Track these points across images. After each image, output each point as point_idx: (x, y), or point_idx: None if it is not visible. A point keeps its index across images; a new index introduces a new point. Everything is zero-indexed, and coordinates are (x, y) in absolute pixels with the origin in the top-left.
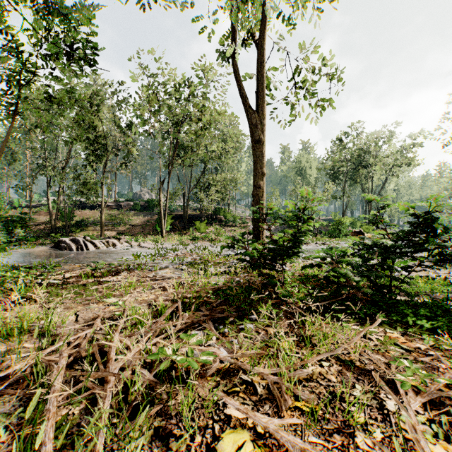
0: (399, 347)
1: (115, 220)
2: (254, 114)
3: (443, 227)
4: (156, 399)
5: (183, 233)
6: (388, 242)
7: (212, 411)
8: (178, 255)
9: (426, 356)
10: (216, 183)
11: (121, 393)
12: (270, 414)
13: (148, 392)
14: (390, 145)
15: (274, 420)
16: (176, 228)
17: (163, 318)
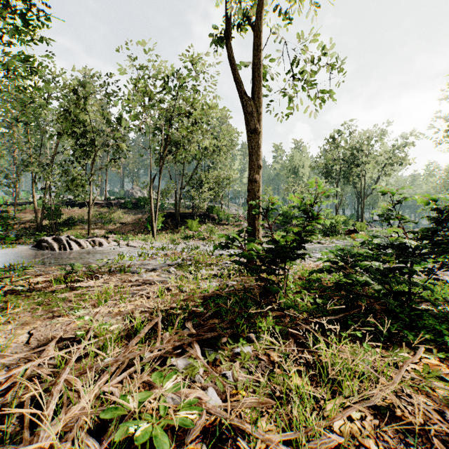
0: (448, 385)
1: (105, 218)
2: (249, 100)
3: None
4: None
5: (175, 231)
6: (411, 242)
7: None
8: (167, 255)
9: None
10: (209, 181)
11: None
12: None
13: None
14: (383, 143)
15: None
16: (168, 226)
17: (136, 340)
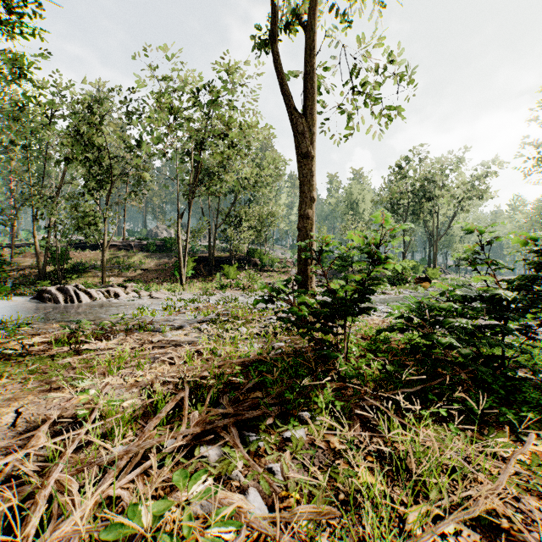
0: None
1: (123, 264)
2: (300, 117)
3: None
4: None
5: (209, 280)
6: (507, 294)
7: None
8: (198, 309)
9: None
10: (250, 218)
11: None
12: None
13: None
14: (460, 173)
15: None
16: (200, 273)
17: (155, 423)
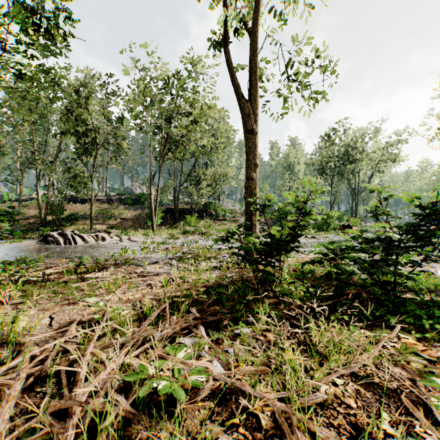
0: (421, 358)
1: (106, 214)
2: (246, 103)
3: None
4: (132, 439)
5: (174, 227)
6: (395, 236)
7: None
8: (168, 249)
9: None
10: (206, 178)
11: (88, 428)
12: None
13: (123, 426)
14: (376, 141)
15: None
16: (167, 222)
17: (148, 322)
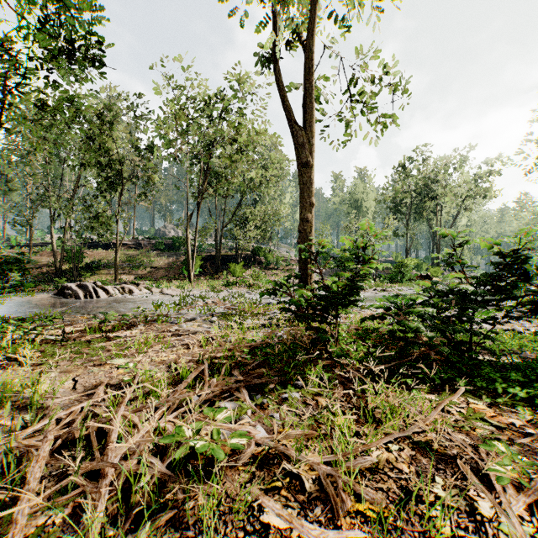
0: (488, 424)
1: (133, 262)
2: (301, 131)
3: (537, 269)
4: (168, 500)
5: (216, 277)
6: (468, 288)
7: (243, 517)
8: (208, 304)
9: (523, 435)
10: (255, 218)
11: (122, 490)
12: (322, 521)
13: (159, 489)
14: (463, 172)
15: (328, 532)
16: (207, 271)
17: (184, 385)
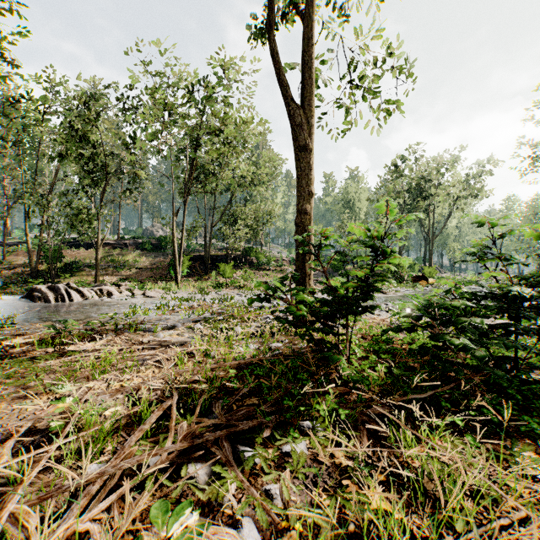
0: None
1: (117, 262)
2: (298, 109)
3: None
4: None
5: (205, 278)
6: (524, 291)
7: None
8: (193, 307)
9: None
10: (246, 217)
11: None
12: None
13: None
14: (455, 172)
15: None
16: (196, 272)
17: (137, 437)
